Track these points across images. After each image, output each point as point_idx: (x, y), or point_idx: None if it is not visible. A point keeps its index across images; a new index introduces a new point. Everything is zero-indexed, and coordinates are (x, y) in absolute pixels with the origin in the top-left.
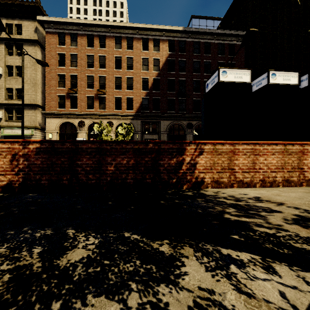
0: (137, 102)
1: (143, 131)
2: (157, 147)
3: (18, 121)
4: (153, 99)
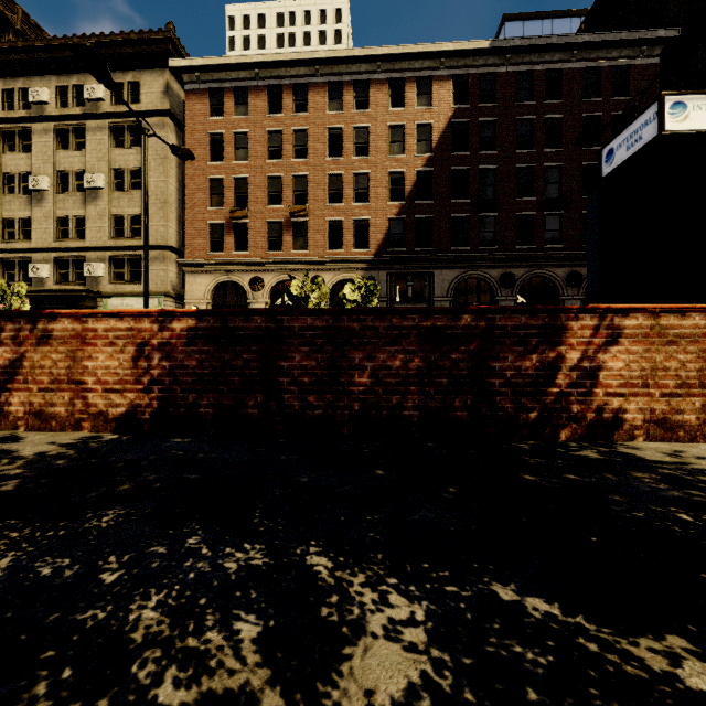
0: (379, 230)
1: (393, 296)
2: (485, 322)
3: (133, 283)
4: (415, 219)
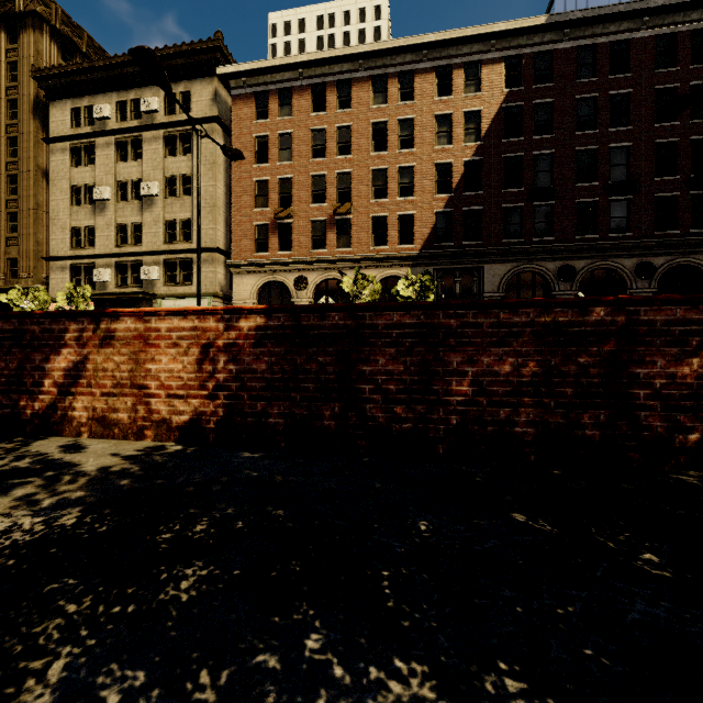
0: (425, 225)
1: (439, 293)
2: (624, 317)
3: (184, 285)
4: (464, 212)
